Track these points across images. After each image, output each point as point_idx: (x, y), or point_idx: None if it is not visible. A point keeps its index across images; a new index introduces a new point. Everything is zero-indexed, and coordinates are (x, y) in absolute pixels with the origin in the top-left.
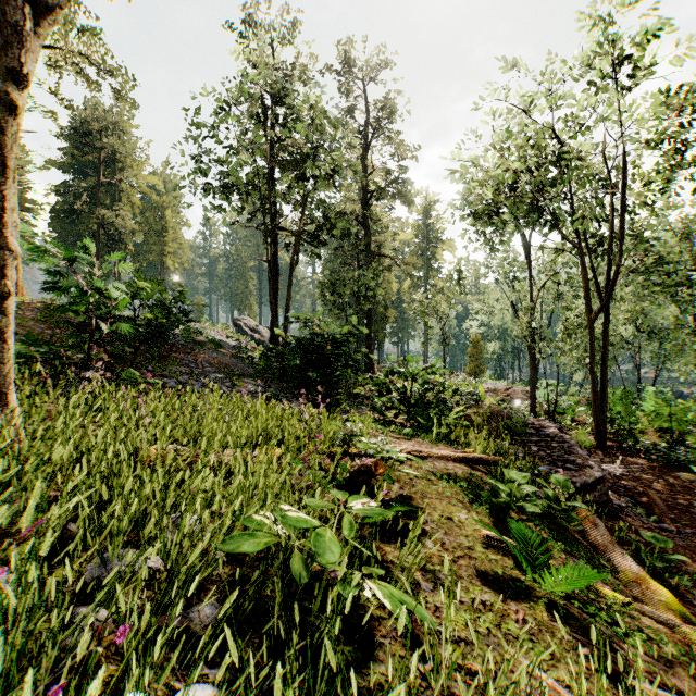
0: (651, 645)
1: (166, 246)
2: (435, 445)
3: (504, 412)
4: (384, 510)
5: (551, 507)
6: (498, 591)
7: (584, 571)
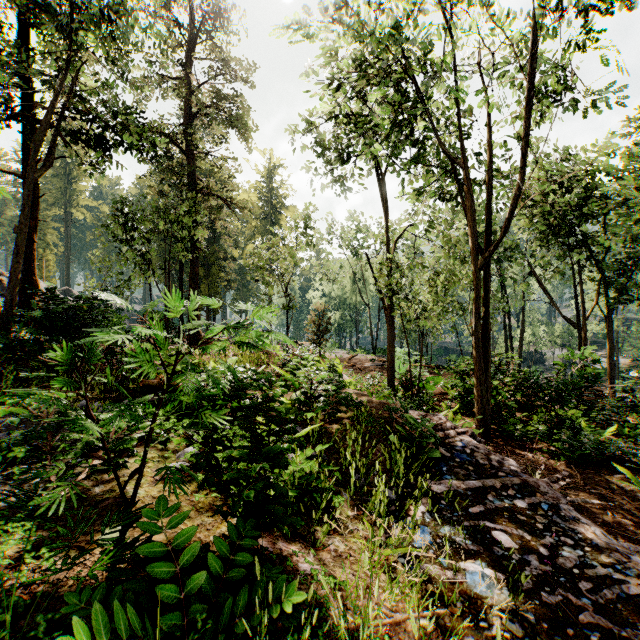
0: None
1: None
2: None
3: (394, 419)
4: None
5: None
6: None
7: None
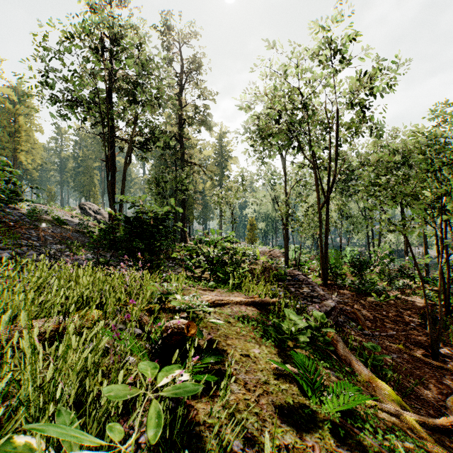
0: (398, 442)
1: (20, 145)
2: (231, 293)
3: (272, 266)
4: (197, 384)
5: (313, 334)
6: (294, 425)
7: (360, 398)
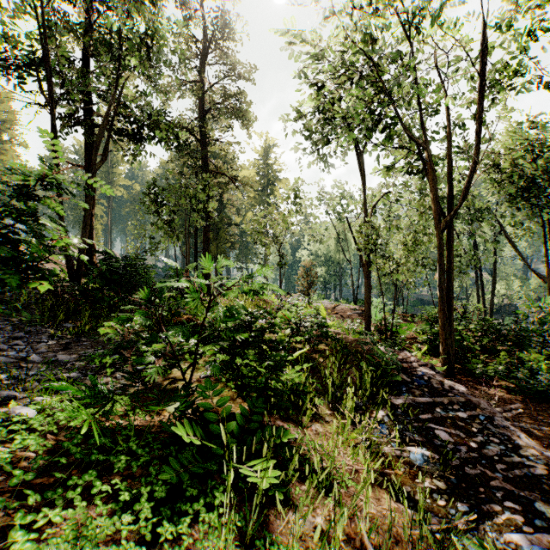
0: None
1: None
2: None
3: (364, 351)
4: None
5: None
6: None
7: None
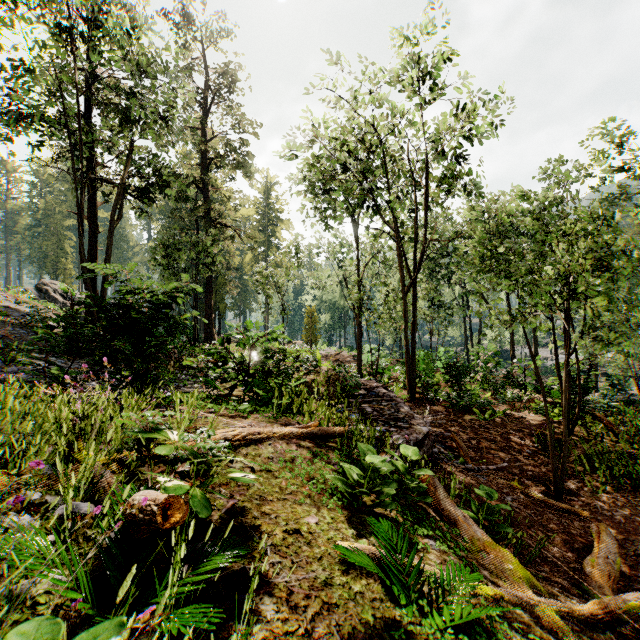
0: None
1: None
2: (276, 420)
3: (340, 376)
4: None
5: (402, 480)
6: None
7: (490, 610)
